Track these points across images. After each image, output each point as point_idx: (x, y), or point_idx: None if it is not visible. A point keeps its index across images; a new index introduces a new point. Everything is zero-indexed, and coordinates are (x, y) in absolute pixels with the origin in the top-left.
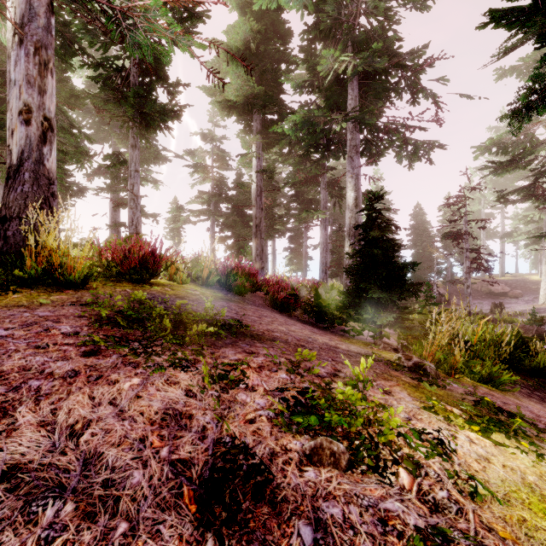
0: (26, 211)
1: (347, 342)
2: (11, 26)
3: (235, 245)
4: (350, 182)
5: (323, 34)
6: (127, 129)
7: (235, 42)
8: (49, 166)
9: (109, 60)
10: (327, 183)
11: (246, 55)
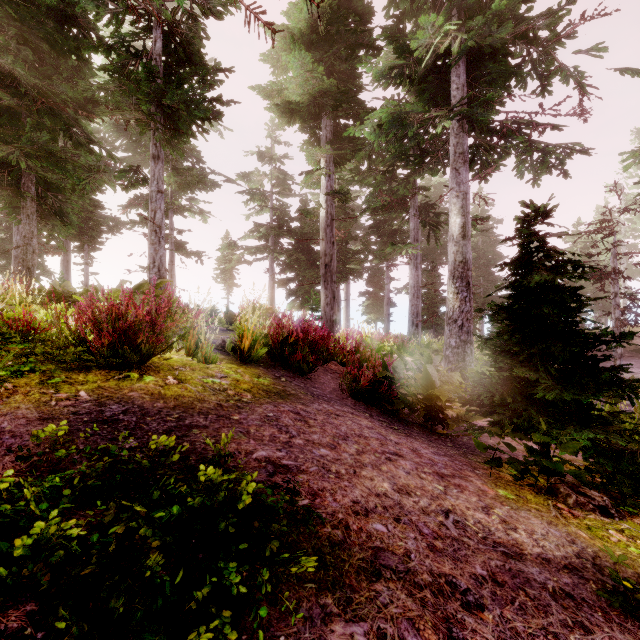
0: None
1: (513, 503)
2: None
3: (300, 289)
4: (454, 204)
5: (417, 4)
6: (143, 131)
7: (298, 24)
8: None
9: (124, 41)
10: (418, 208)
11: (313, 41)
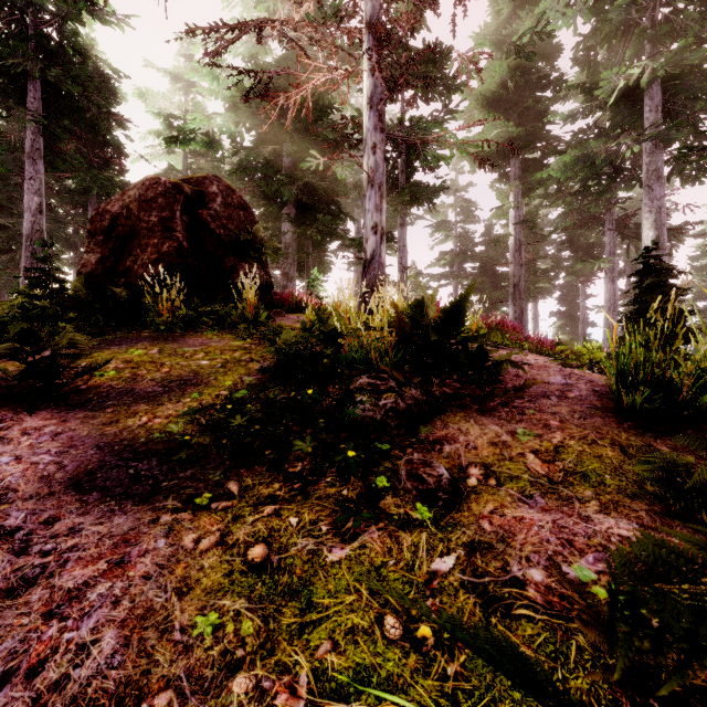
0: (385, 285)
1: None
2: (366, 178)
3: (484, 311)
4: (647, 219)
5: (606, 40)
6: (400, 212)
7: (489, 85)
8: (382, 257)
9: None
10: (615, 221)
11: (502, 96)
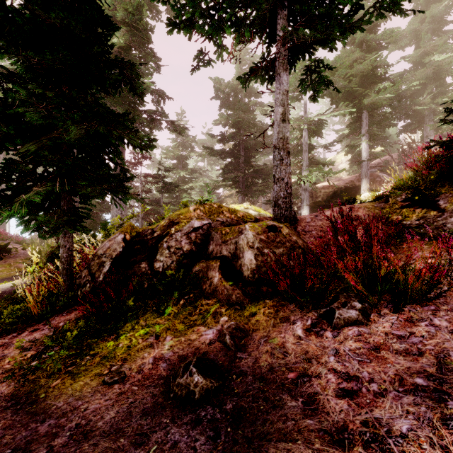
0: None
1: None
2: None
3: None
4: None
5: None
6: None
7: None
8: None
9: None
10: None
11: None
